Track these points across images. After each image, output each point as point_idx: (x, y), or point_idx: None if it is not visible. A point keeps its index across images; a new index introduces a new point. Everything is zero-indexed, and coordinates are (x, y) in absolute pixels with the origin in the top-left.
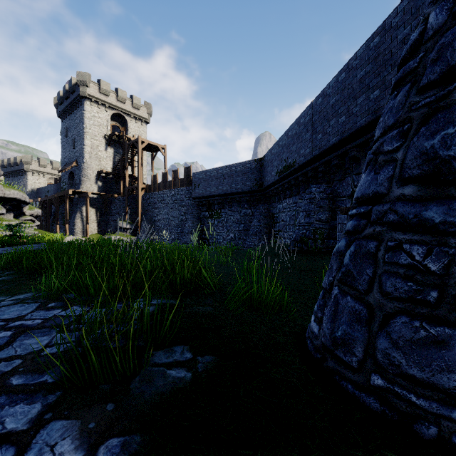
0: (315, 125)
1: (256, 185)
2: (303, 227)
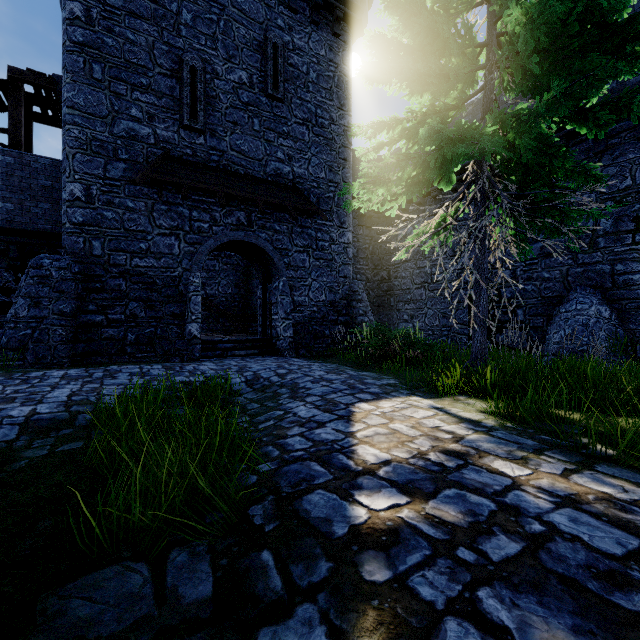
0: None
1: None
2: None
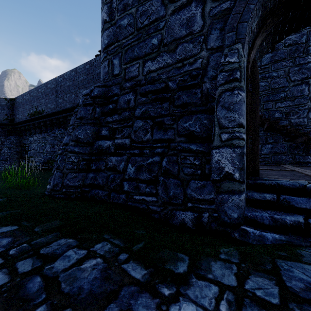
0: (58, 92)
1: (7, 120)
2: (50, 154)
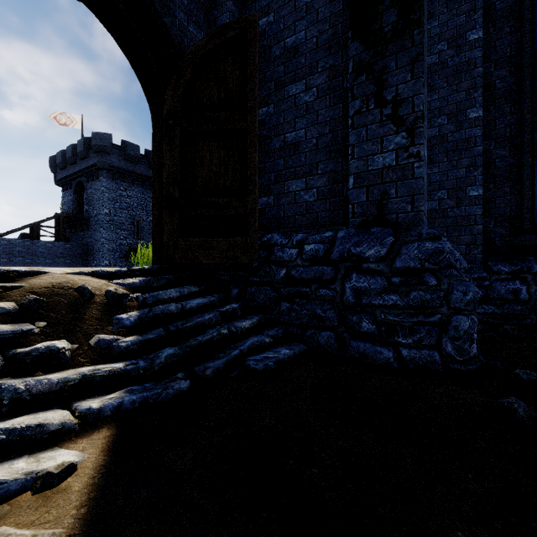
0: None
1: None
2: None
